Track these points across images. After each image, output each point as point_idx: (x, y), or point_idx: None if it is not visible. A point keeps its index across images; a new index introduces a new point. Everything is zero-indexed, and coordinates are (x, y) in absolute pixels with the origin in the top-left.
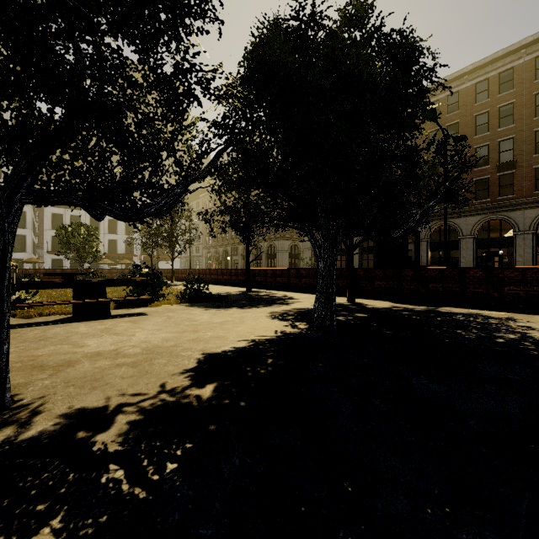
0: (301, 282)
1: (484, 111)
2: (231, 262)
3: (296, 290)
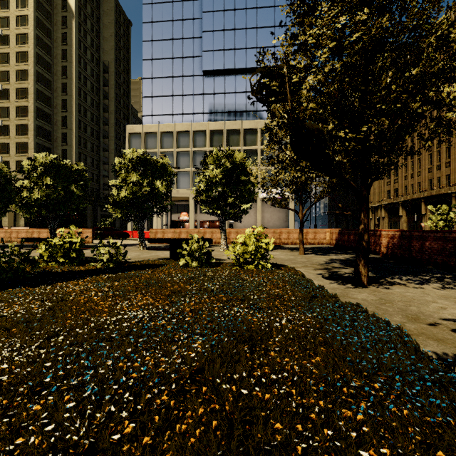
0: None
1: None
2: None
3: None
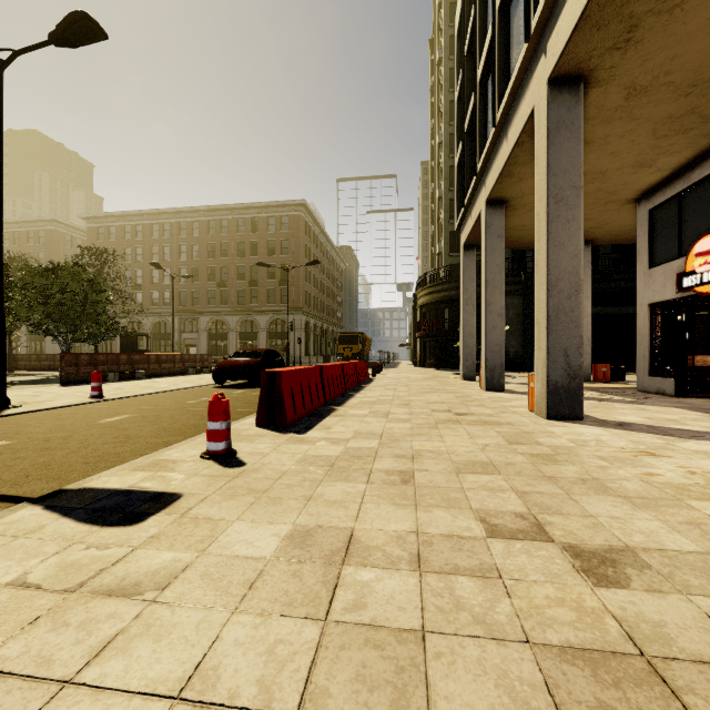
0: None
1: (243, 241)
2: None
3: None
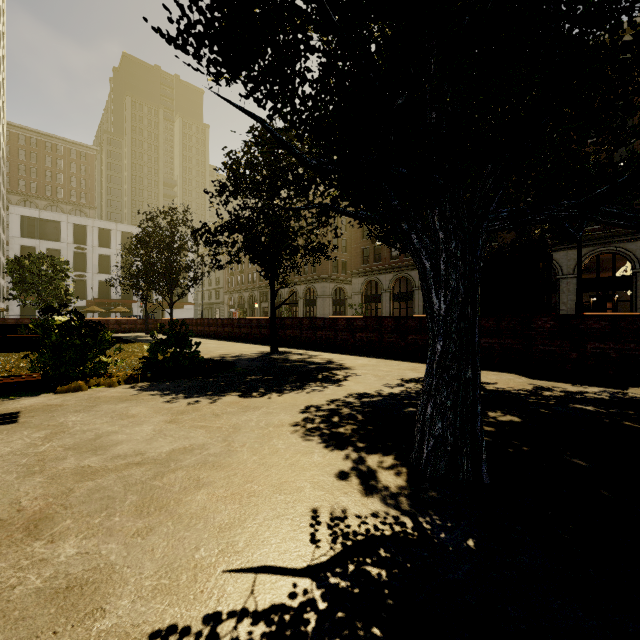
0: (355, 338)
1: None
2: (259, 310)
3: (347, 350)
